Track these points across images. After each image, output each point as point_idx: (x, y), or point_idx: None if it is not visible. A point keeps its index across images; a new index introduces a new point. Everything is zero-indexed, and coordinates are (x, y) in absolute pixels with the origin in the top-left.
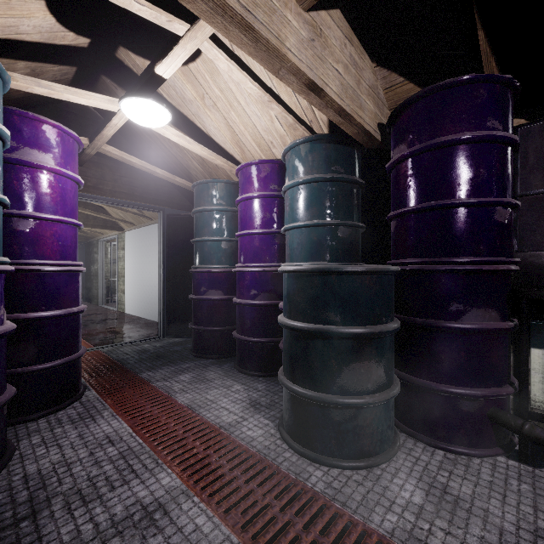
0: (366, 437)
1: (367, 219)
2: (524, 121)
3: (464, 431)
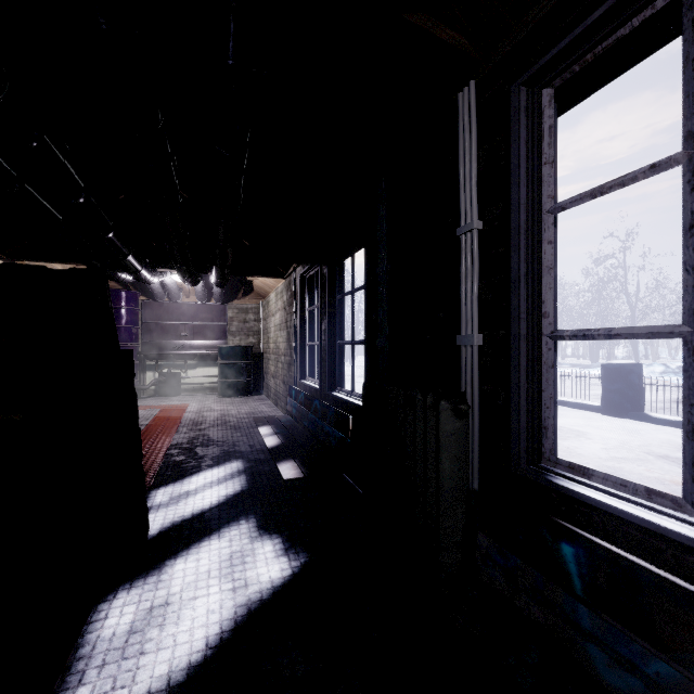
0: None
1: None
2: (146, 297)
3: None
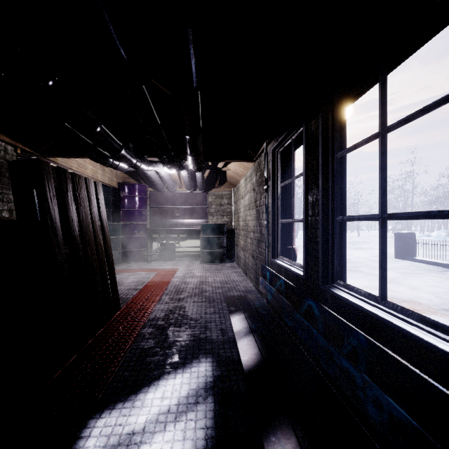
0: (115, 260)
1: (113, 207)
2: (152, 189)
3: (136, 258)
